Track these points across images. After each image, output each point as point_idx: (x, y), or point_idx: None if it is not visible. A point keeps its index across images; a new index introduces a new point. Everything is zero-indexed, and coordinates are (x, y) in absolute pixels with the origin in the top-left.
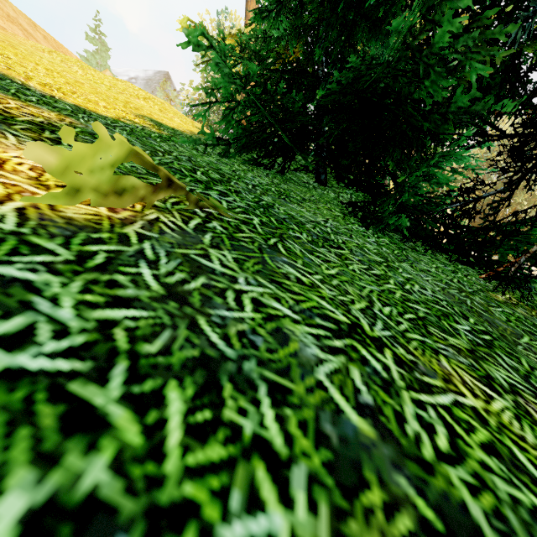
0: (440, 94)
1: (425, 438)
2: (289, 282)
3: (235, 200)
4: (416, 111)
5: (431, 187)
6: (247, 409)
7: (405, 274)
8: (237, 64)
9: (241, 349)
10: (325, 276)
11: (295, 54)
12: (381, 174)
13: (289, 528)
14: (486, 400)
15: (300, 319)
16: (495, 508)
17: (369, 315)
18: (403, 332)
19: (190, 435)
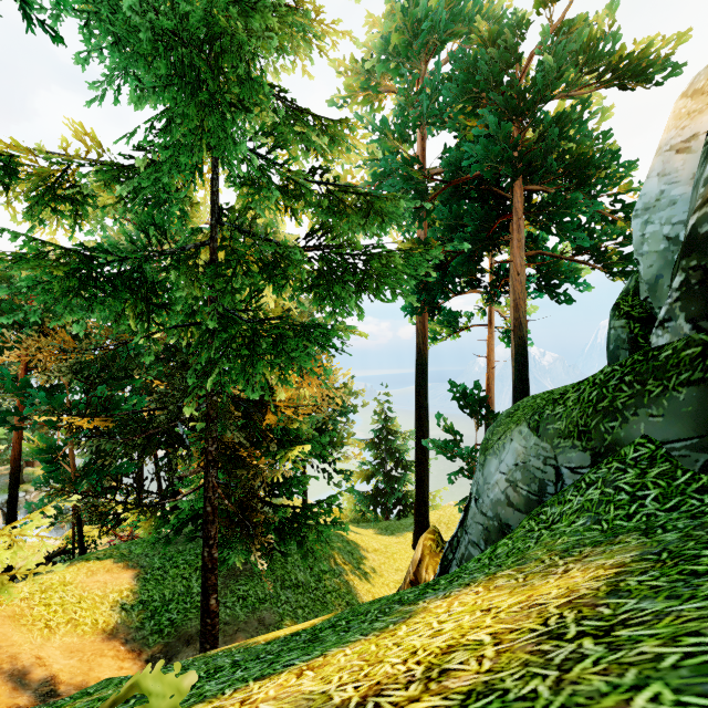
0: None
1: None
2: None
3: None
4: None
5: None
6: None
7: None
8: None
9: None
10: None
11: None
12: None
13: None
14: None
15: None
16: None
17: None
18: None
19: None
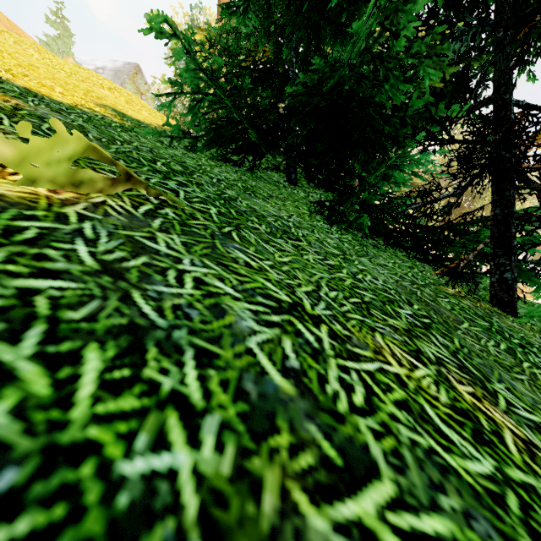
0: (398, 99)
1: (343, 395)
2: (237, 265)
3: (194, 190)
4: (379, 115)
5: (390, 187)
6: (169, 369)
7: (360, 266)
8: (207, 58)
9: (173, 320)
10: (276, 262)
11: (266, 53)
12: (349, 175)
13: (193, 463)
14: (410, 369)
15: (241, 297)
16: (394, 449)
17: (314, 297)
18: (344, 313)
19: (104, 389)
